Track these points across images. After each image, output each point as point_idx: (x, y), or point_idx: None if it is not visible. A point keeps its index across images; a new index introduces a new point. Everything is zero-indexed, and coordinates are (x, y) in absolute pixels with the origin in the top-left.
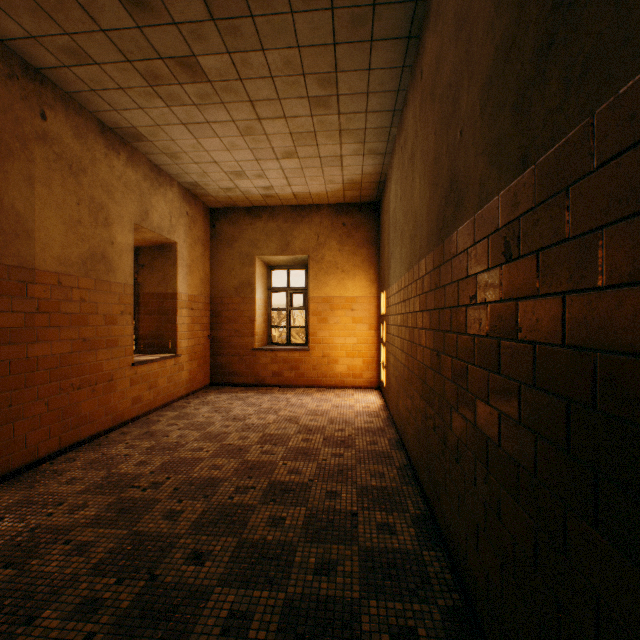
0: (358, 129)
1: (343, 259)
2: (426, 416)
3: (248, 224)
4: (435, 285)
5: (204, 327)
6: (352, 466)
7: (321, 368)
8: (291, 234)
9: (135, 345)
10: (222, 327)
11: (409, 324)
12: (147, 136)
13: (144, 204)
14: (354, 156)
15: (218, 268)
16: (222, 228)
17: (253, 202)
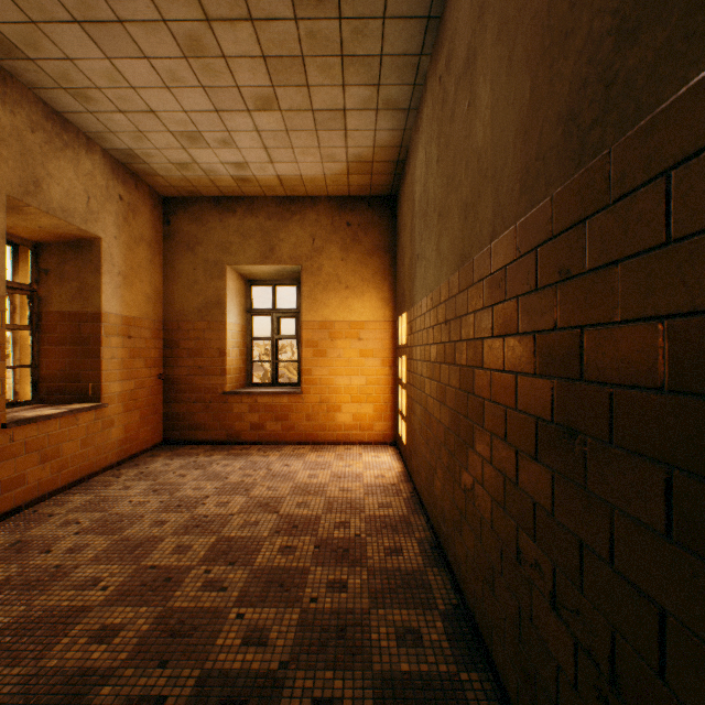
0: (370, 56)
1: (347, 271)
2: (518, 554)
3: (217, 221)
4: (560, 273)
5: (152, 363)
6: (363, 615)
7: (318, 418)
8: (277, 236)
9: (33, 391)
10: (180, 363)
11: (460, 360)
12: (22, 47)
13: (31, 168)
14: (363, 112)
15: (174, 281)
16: (180, 225)
17: (223, 189)
